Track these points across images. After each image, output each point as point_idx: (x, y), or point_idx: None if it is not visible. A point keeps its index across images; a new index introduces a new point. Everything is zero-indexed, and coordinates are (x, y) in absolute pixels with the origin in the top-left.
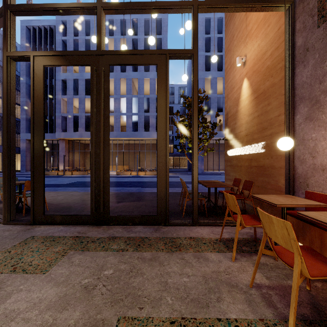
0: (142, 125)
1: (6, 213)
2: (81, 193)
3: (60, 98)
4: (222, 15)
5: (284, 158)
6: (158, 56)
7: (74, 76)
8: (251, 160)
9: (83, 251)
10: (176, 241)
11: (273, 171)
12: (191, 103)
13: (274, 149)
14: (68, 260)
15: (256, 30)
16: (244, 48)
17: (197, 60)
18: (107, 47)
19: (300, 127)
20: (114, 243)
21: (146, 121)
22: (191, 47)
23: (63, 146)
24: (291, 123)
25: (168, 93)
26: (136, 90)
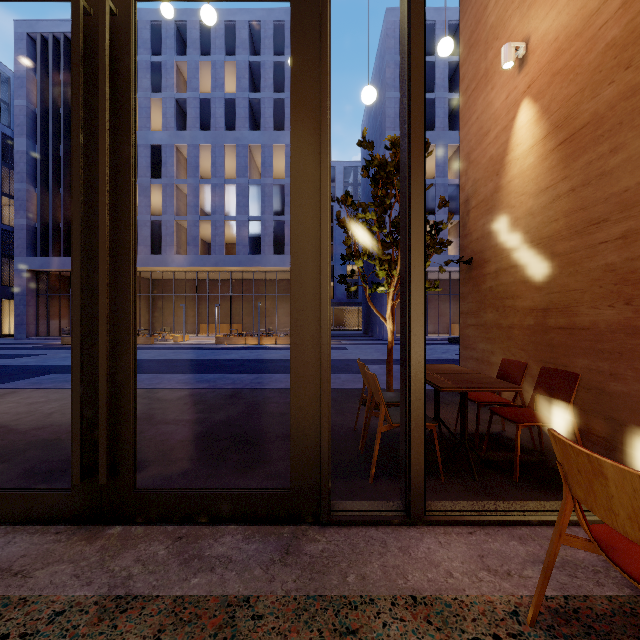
0: (269, 241)
1: None
2: None
3: None
4: (434, 17)
5: None
6: None
7: None
8: (546, 312)
9: None
10: (361, 631)
11: (632, 344)
12: (385, 164)
13: (639, 279)
14: None
15: None
16: (523, 21)
17: None
18: (197, 79)
19: None
20: None
21: (278, 233)
22: None
23: None
24: None
25: (328, 89)
26: (258, 169)
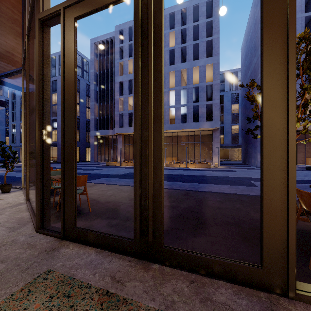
0: (191, 116)
1: (38, 218)
2: (130, 188)
3: (118, 99)
4: None
5: None
6: None
7: (129, 77)
8: None
9: None
10: None
11: None
12: None
13: None
14: None
15: None
16: None
17: None
18: None
19: None
20: None
21: (195, 112)
22: None
23: (120, 140)
24: None
25: None
26: (185, 81)
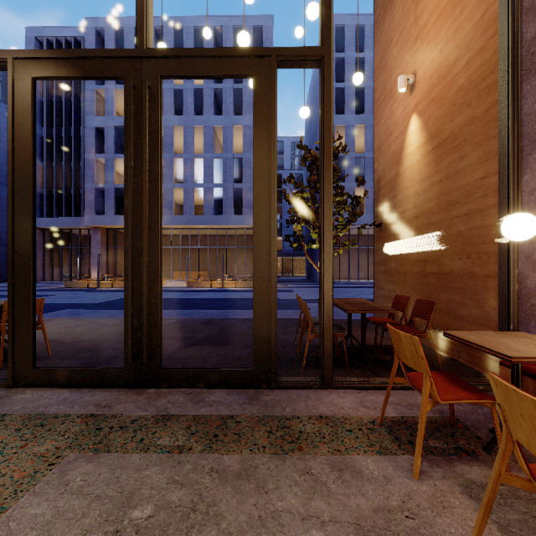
0: (230, 204)
1: None
2: (120, 321)
3: (93, 159)
4: (364, 21)
5: (495, 258)
6: (255, 61)
7: (117, 122)
8: (426, 262)
9: (96, 452)
10: (292, 427)
11: (471, 283)
12: (316, 160)
13: (474, 242)
14: (58, 479)
15: (436, 23)
16: (413, 59)
17: (331, 67)
18: None
19: (531, 198)
20: (165, 432)
21: (237, 197)
22: (320, 44)
23: (98, 240)
24: (512, 190)
25: (276, 131)
26: (221, 145)
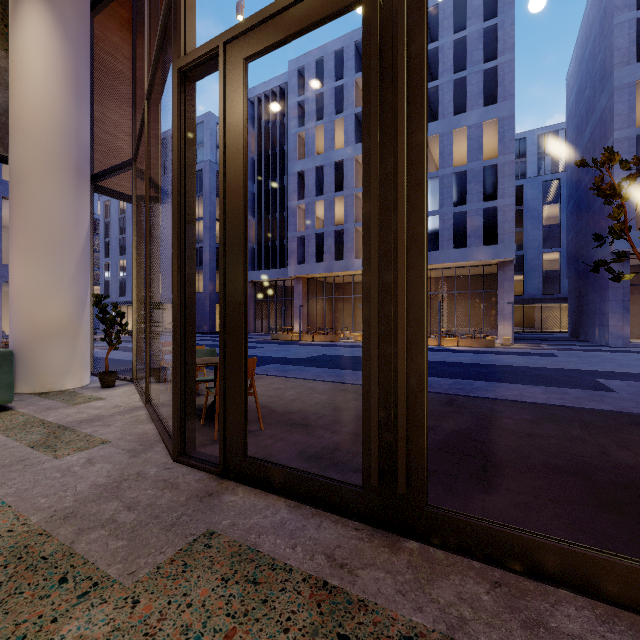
0: (448, 235)
1: (178, 435)
2: (330, 386)
3: (295, 206)
4: None
5: None
6: None
7: (317, 162)
8: None
9: None
10: None
11: None
12: None
13: None
14: None
15: None
16: None
17: None
18: None
19: None
20: None
21: (457, 226)
22: None
23: (299, 290)
24: None
25: None
26: (434, 161)
